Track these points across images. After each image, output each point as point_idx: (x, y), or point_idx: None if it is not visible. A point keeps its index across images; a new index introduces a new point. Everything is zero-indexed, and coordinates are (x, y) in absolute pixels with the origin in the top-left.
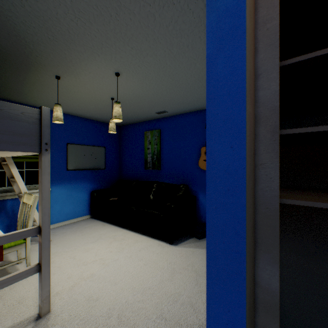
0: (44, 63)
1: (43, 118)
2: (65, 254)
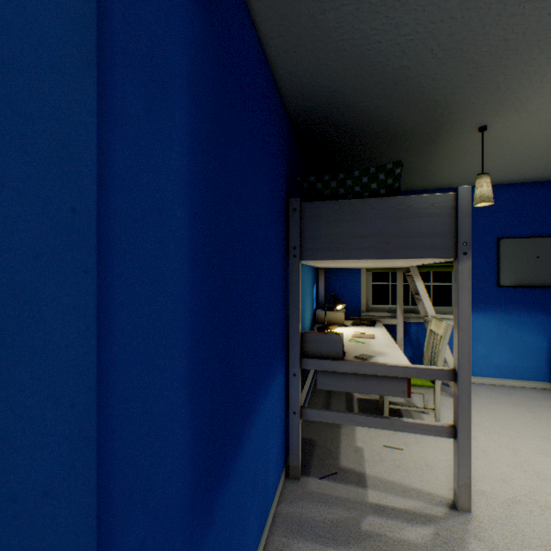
0: (460, 117)
1: (459, 204)
2: (494, 435)
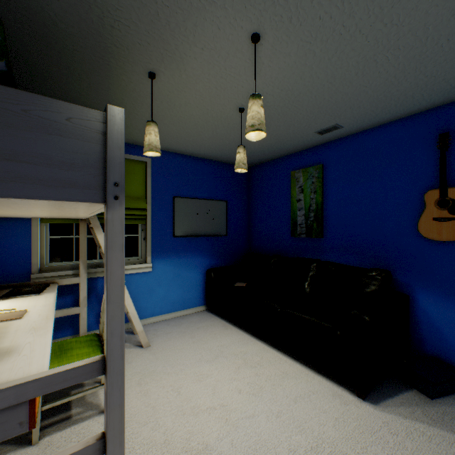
0: (126, 43)
1: (109, 129)
2: (165, 379)
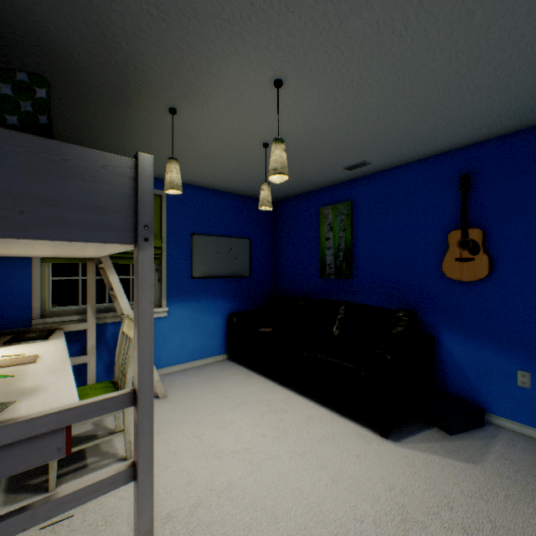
0: (149, 81)
1: (140, 175)
2: (185, 427)
